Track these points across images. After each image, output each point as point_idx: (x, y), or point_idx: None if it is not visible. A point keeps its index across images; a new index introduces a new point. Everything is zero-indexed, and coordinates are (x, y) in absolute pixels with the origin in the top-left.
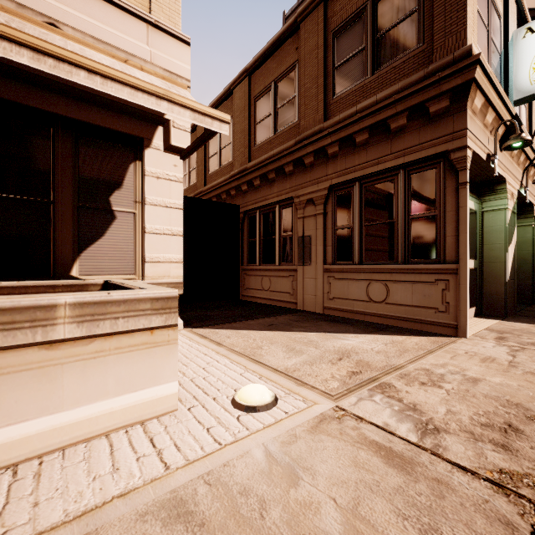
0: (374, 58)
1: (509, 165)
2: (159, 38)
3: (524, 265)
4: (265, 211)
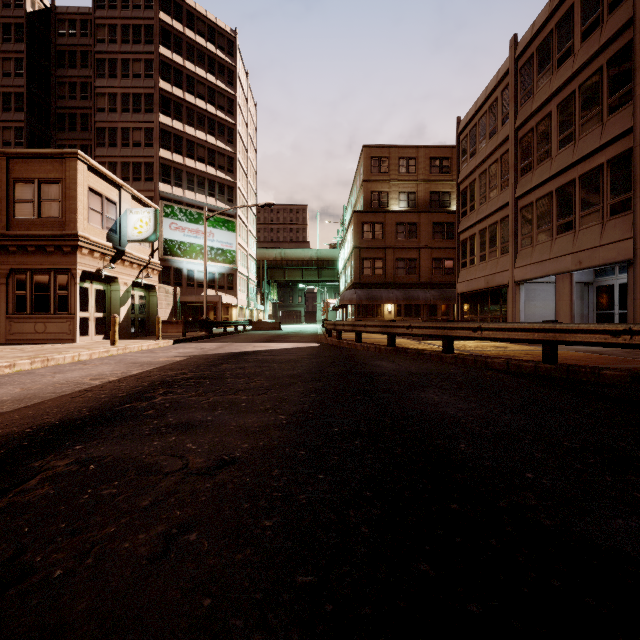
0: (39, 210)
1: (122, 270)
2: None
3: (153, 316)
4: None
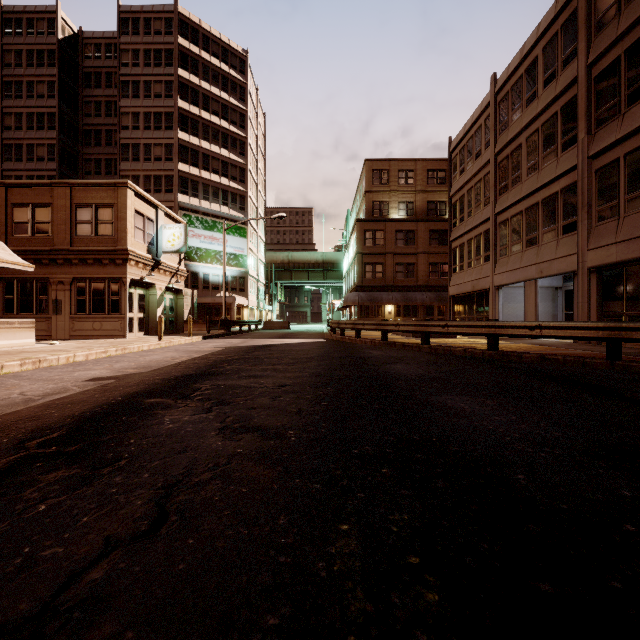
0: (96, 229)
1: (158, 277)
2: None
3: (181, 316)
4: (23, 281)
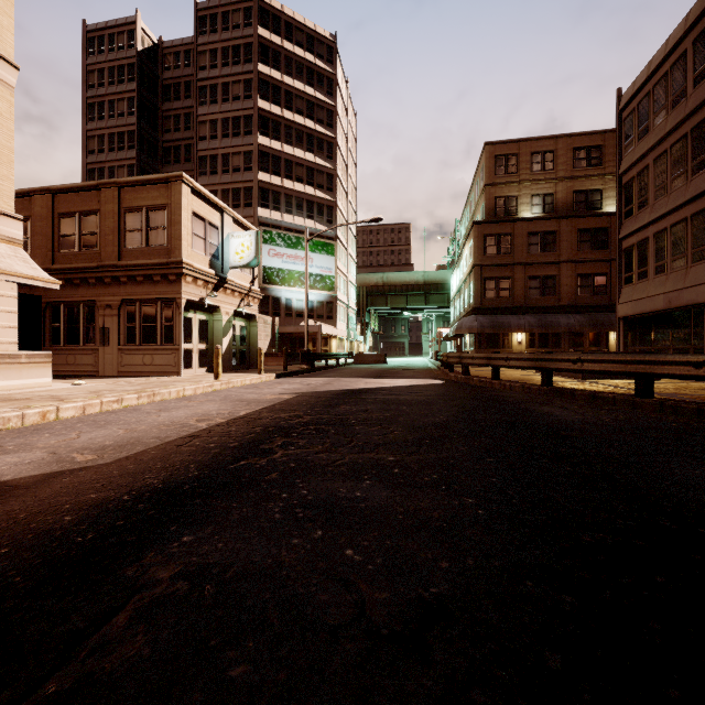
0: (147, 238)
1: (224, 299)
2: (4, 219)
3: (254, 348)
4: (70, 306)
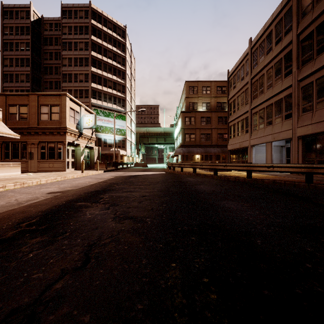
0: (50, 117)
1: (81, 141)
2: None
3: (92, 160)
4: (14, 143)
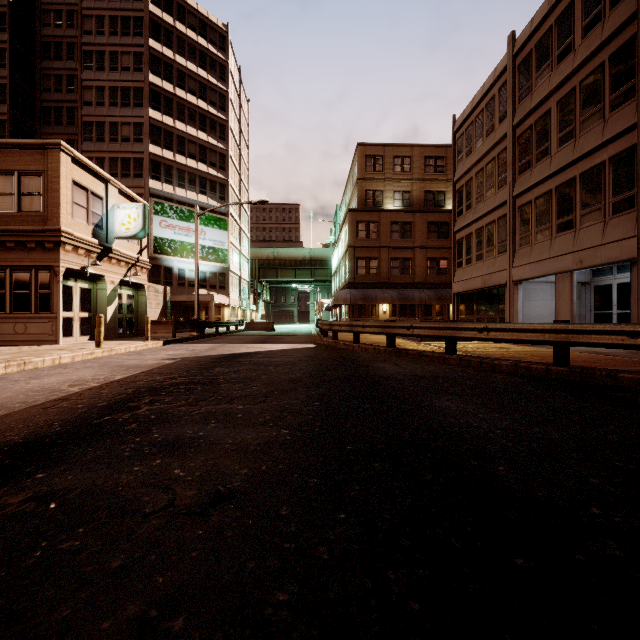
0: (19, 204)
1: (109, 268)
2: None
3: (142, 316)
4: None
